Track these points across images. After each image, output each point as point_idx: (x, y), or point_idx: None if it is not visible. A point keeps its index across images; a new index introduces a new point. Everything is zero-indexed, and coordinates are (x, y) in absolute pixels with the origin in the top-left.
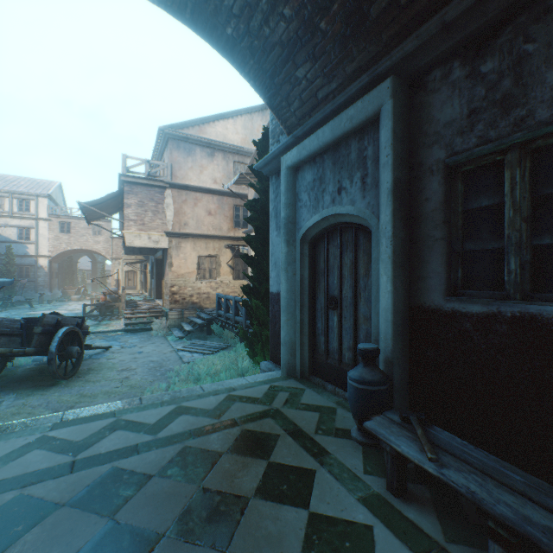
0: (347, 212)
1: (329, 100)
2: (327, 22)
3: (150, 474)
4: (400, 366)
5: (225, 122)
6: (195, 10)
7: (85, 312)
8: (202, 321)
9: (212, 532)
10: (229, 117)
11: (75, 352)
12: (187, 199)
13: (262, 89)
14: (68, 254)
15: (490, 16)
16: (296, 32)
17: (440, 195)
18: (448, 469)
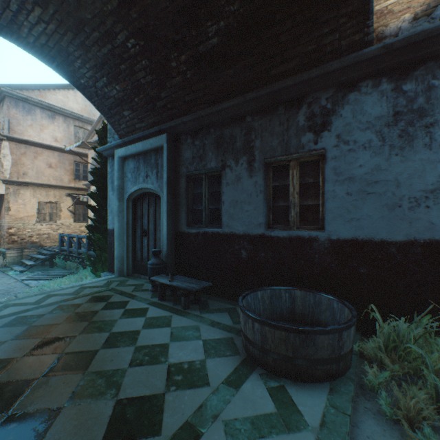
0: (151, 187)
1: (142, 130)
2: (138, 100)
3: (44, 314)
4: (171, 257)
5: (66, 91)
6: (60, 66)
7: None
8: (45, 256)
9: (83, 319)
10: (70, 88)
11: None
12: (27, 152)
13: (103, 112)
14: None
15: (196, 126)
16: (123, 97)
17: (184, 186)
18: (174, 282)
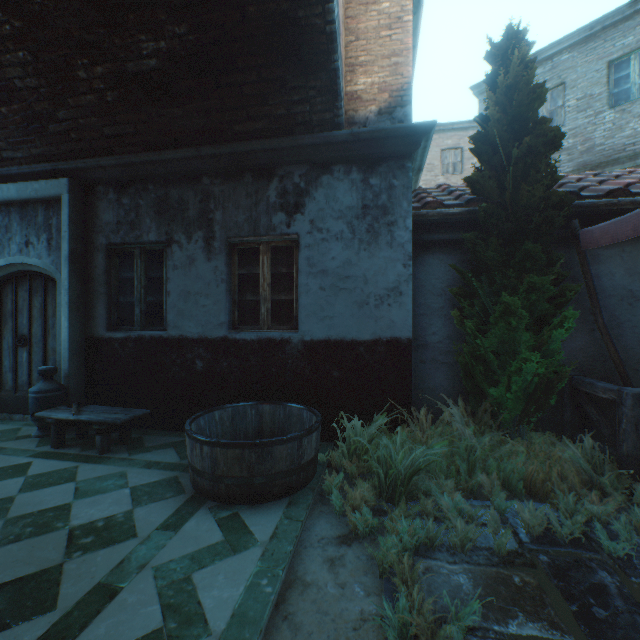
0: (36, 263)
1: (16, 163)
2: (8, 111)
3: None
4: (77, 379)
5: None
6: None
7: None
8: None
9: None
10: None
11: None
12: None
13: None
14: None
15: (125, 176)
16: None
17: (104, 266)
18: (83, 415)
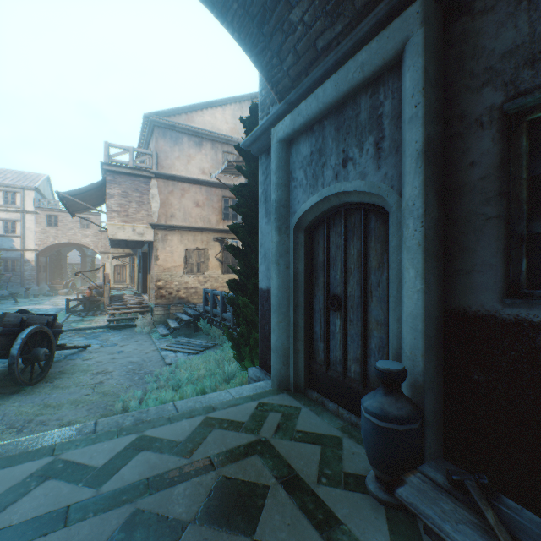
0: (355, 188)
1: (332, 50)
2: None
3: None
4: (433, 393)
5: (213, 110)
6: None
7: (68, 307)
8: (188, 318)
9: None
10: (218, 105)
11: (42, 355)
12: (174, 189)
13: (248, 43)
14: (56, 248)
15: None
16: None
17: (494, 156)
18: None
